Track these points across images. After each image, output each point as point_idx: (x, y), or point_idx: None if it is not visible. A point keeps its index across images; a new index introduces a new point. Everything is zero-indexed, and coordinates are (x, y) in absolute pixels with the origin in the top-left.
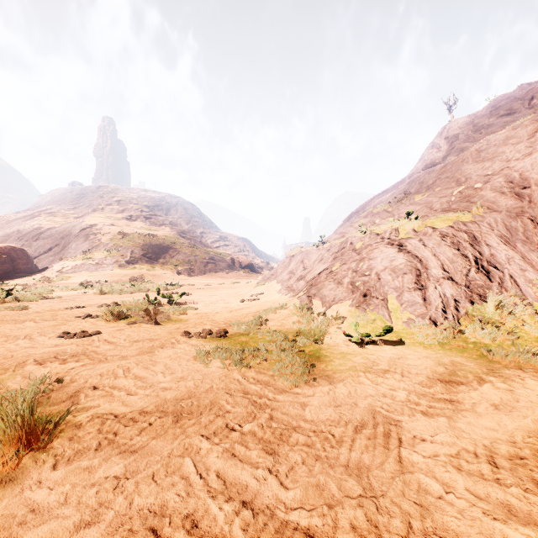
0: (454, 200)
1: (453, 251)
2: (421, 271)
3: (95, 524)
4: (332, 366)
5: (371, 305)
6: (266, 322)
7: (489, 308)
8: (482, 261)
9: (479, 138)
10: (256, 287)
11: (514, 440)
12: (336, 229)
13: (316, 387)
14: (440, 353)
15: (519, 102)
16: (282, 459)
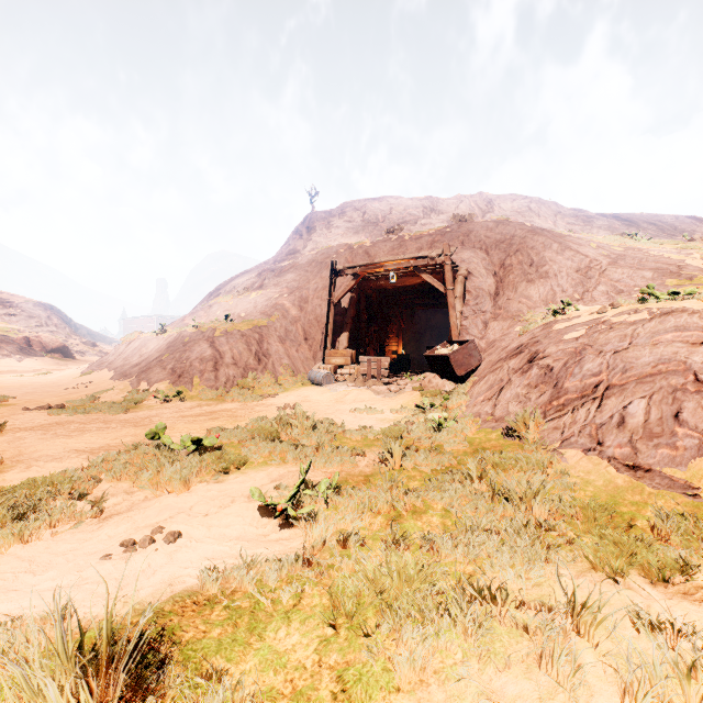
0: (269, 305)
1: (244, 347)
2: (219, 360)
3: (47, 434)
4: (141, 409)
5: (182, 382)
6: (99, 399)
7: (249, 380)
8: (259, 353)
9: (330, 236)
10: (82, 376)
11: (194, 413)
12: (196, 306)
13: (128, 413)
14: (206, 401)
15: (358, 213)
16: (109, 423)
